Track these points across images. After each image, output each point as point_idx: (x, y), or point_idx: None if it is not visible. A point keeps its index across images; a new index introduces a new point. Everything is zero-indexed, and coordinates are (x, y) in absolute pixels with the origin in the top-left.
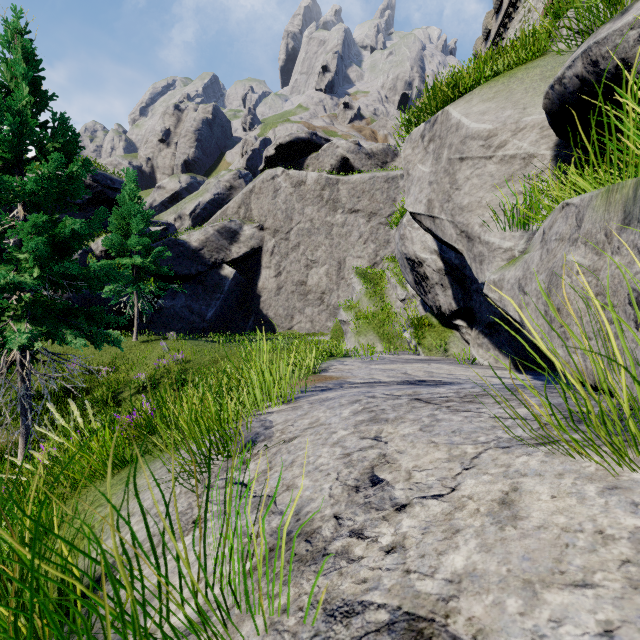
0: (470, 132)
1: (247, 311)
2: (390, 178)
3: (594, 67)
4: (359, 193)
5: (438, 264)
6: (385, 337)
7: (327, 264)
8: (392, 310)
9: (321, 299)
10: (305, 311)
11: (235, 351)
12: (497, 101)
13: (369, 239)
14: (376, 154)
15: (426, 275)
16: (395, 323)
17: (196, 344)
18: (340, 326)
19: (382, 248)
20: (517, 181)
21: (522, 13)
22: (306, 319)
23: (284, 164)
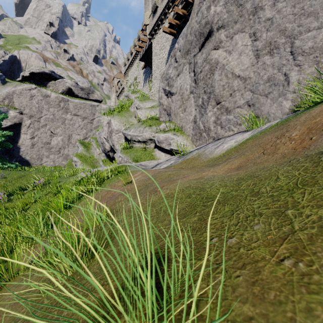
0: (114, 128)
1: (10, 156)
2: (92, 105)
3: (124, 134)
4: (79, 108)
5: (110, 146)
6: (93, 166)
7: (62, 136)
8: (95, 157)
9: (59, 151)
10: (50, 156)
11: (28, 173)
12: (119, 123)
13: (83, 128)
14: (85, 89)
15: (107, 148)
16: (96, 161)
17: (2, 171)
18: (71, 163)
19: (89, 132)
20: (120, 139)
21: (138, 61)
22: (50, 160)
23: (34, 81)
